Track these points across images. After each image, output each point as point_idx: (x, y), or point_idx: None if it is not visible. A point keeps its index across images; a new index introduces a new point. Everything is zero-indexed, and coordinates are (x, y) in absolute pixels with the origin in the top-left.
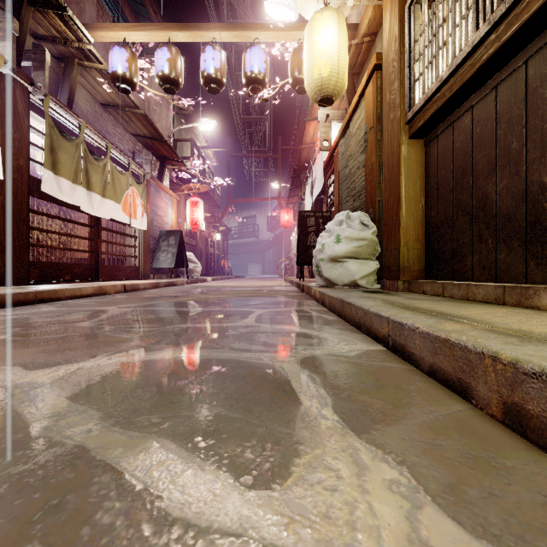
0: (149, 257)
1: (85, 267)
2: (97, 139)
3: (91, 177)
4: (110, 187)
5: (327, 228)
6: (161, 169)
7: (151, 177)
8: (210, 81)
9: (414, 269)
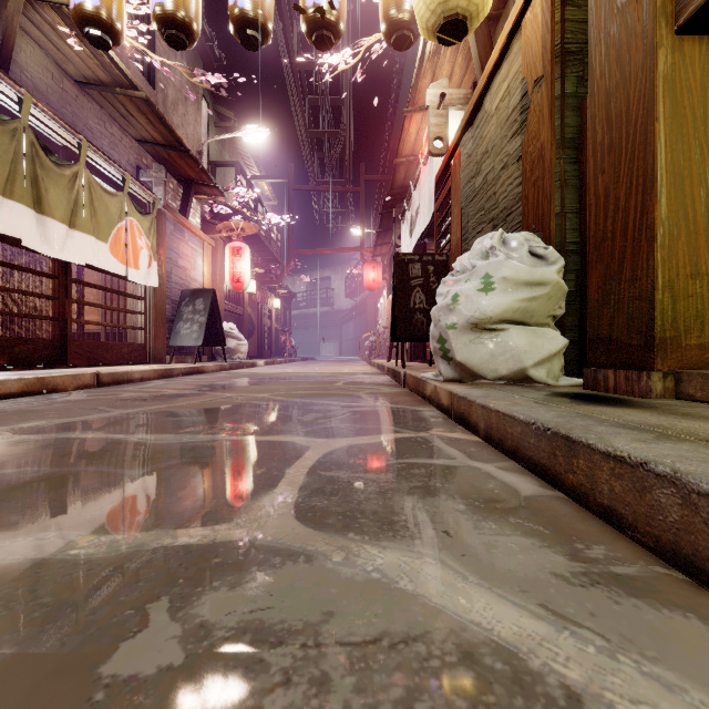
0: (164, 330)
1: (39, 343)
2: (62, 132)
3: (44, 191)
4: (86, 213)
5: (458, 267)
6: (186, 198)
7: (165, 205)
8: (245, 23)
9: (687, 344)
